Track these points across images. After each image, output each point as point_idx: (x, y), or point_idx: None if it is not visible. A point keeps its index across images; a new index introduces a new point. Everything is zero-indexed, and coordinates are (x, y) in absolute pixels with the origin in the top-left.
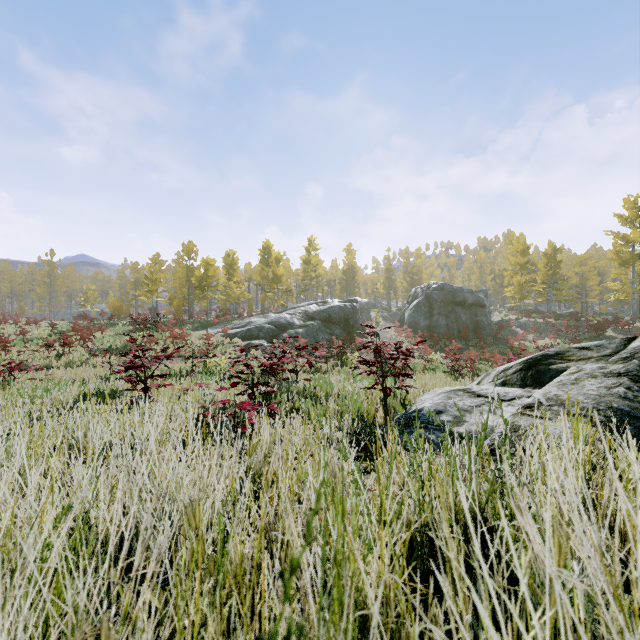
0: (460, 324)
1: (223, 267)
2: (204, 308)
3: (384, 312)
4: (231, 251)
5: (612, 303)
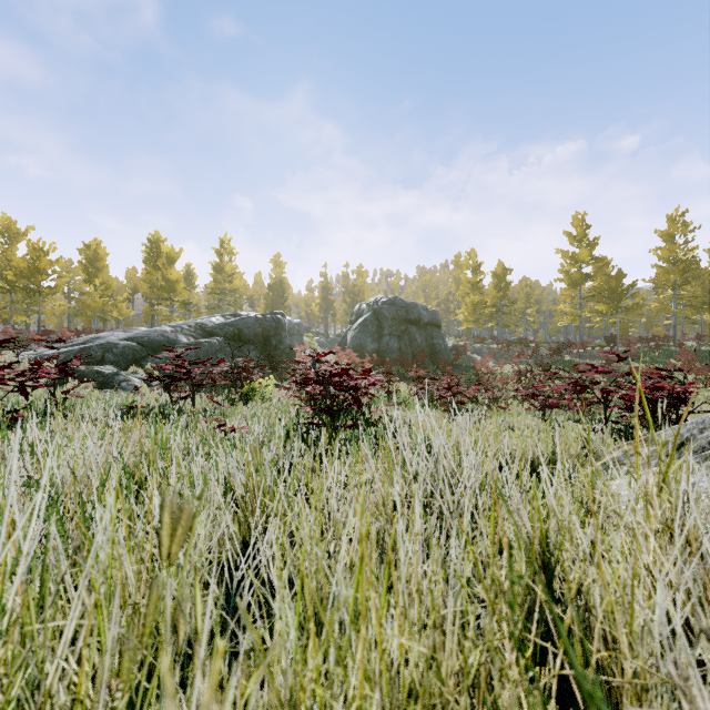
0: (415, 347)
1: (79, 263)
2: (57, 330)
3: (320, 337)
4: (94, 241)
5: (550, 331)
